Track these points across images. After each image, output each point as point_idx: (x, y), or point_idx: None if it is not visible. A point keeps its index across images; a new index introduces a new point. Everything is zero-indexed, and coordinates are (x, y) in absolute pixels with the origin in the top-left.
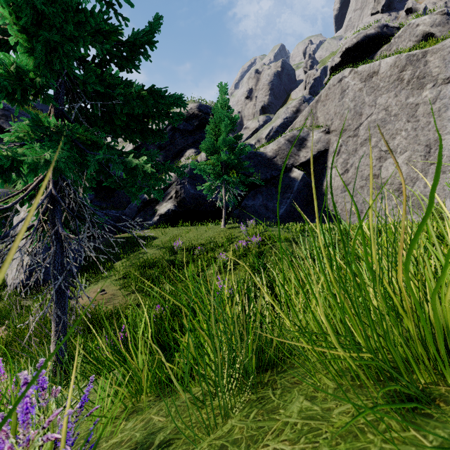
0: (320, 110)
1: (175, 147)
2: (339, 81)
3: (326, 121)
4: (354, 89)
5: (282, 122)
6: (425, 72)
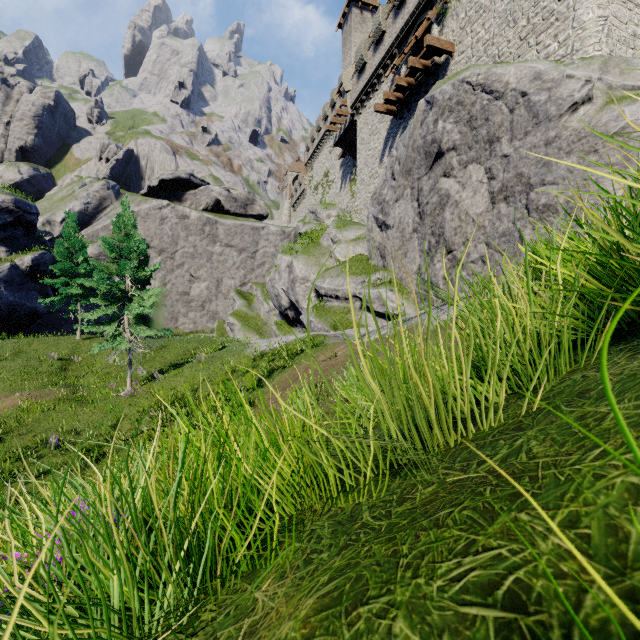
0: (141, 224)
1: None
2: (160, 209)
3: (147, 236)
4: (172, 221)
5: (83, 207)
6: (217, 234)
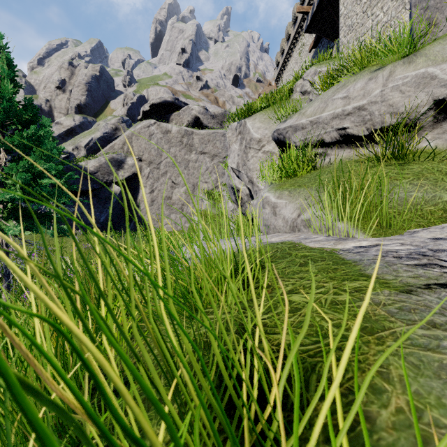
0: (135, 141)
1: None
2: (148, 127)
3: (139, 151)
4: (158, 137)
5: (102, 136)
6: (193, 144)
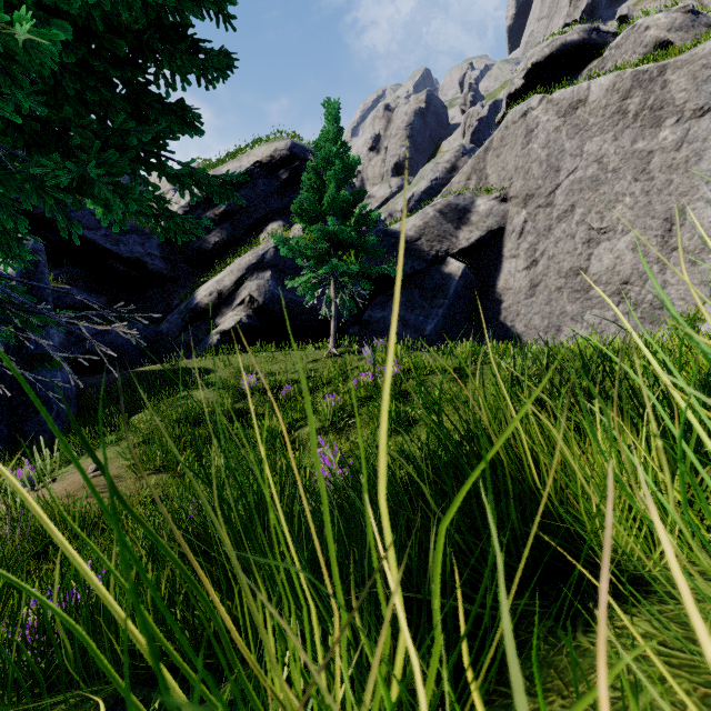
0: (492, 163)
1: (249, 216)
2: (523, 116)
3: (501, 181)
4: (547, 129)
5: (428, 186)
6: (664, 100)
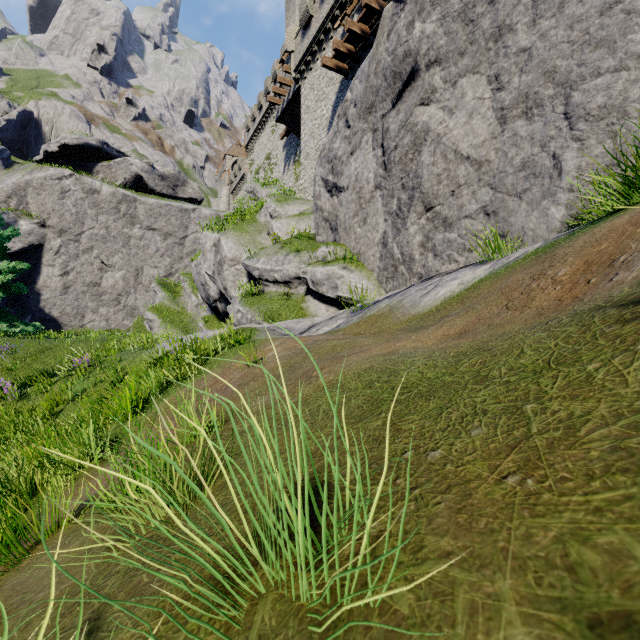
0: (33, 196)
1: None
2: (60, 179)
3: (41, 212)
4: (77, 196)
5: None
6: (136, 215)
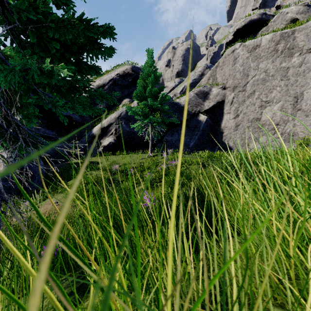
0: (219, 72)
1: (115, 97)
2: (232, 52)
3: (223, 80)
4: (243, 57)
5: (191, 82)
6: (294, 45)
